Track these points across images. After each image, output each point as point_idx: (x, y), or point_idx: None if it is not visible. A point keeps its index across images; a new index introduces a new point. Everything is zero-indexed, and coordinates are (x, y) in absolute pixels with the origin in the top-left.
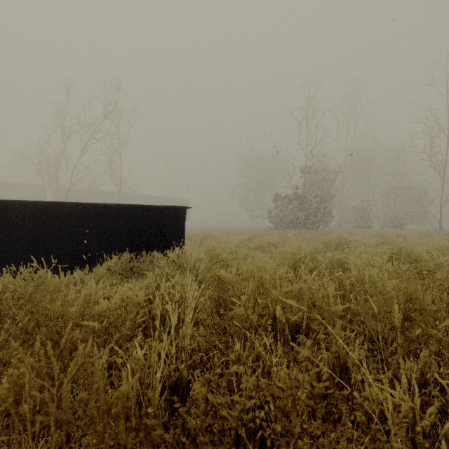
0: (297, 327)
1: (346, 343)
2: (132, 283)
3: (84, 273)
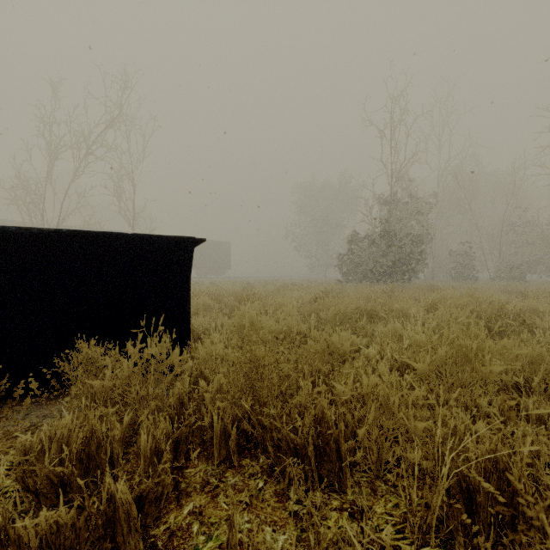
0: None
1: None
2: None
3: None
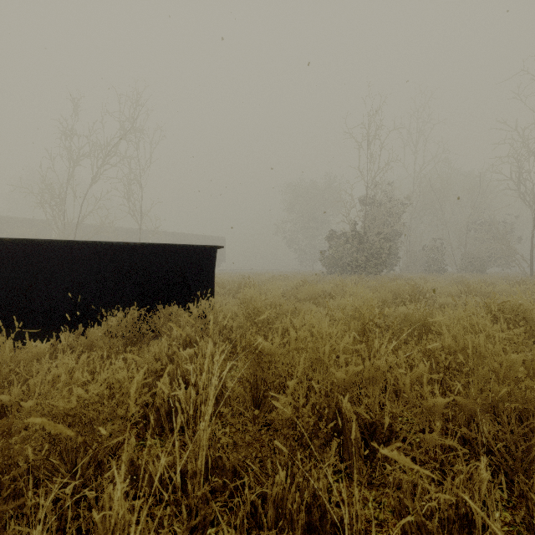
0: (372, 427)
1: (446, 452)
2: (134, 352)
3: (77, 336)
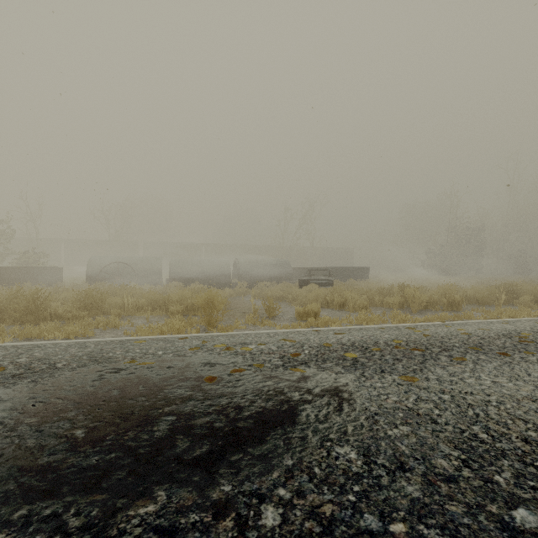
0: None
1: None
2: None
3: None
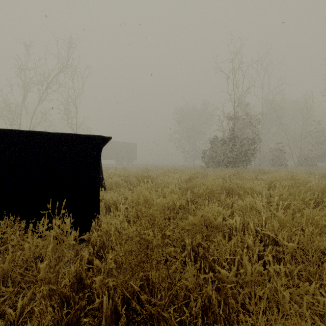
0: None
1: None
2: None
3: None
